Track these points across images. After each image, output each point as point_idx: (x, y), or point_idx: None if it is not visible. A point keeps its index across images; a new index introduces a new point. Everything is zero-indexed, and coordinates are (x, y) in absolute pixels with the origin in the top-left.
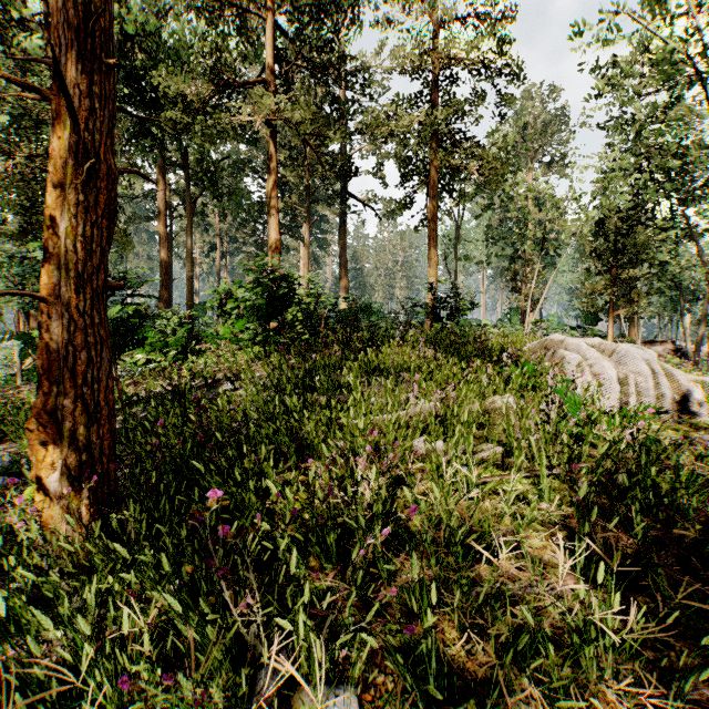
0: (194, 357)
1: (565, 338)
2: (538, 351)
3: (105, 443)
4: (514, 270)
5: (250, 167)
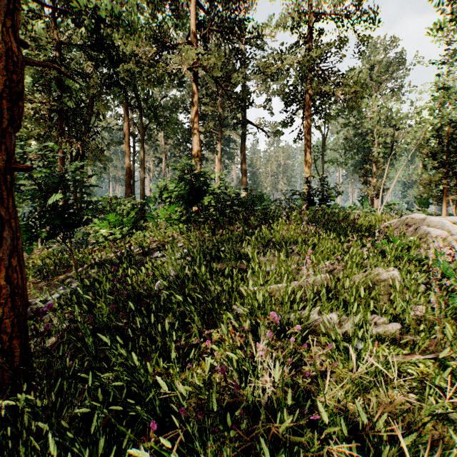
0: (140, 231)
1: (426, 216)
2: (401, 227)
3: (7, 321)
4: (365, 169)
5: (183, 107)
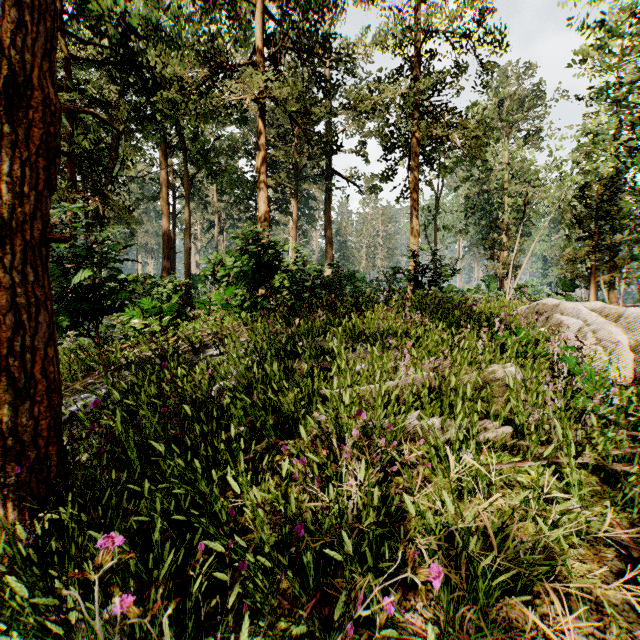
0: (186, 322)
1: (560, 302)
2: (530, 316)
3: (43, 423)
4: (492, 239)
5: (244, 149)
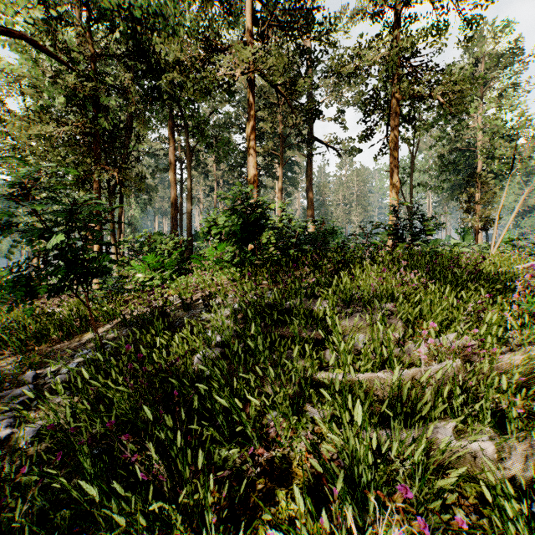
0: (183, 276)
1: None
2: None
3: None
4: (468, 193)
5: (237, 125)
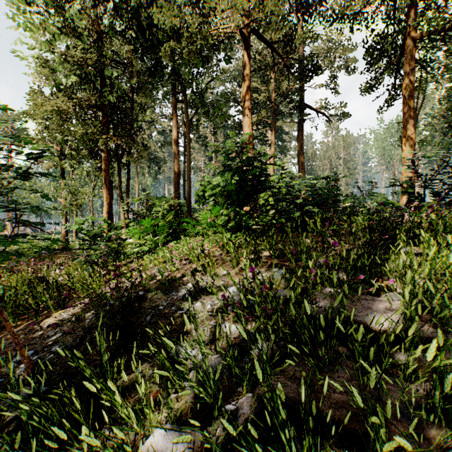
0: (174, 241)
1: None
2: None
3: None
4: None
5: (233, 98)
